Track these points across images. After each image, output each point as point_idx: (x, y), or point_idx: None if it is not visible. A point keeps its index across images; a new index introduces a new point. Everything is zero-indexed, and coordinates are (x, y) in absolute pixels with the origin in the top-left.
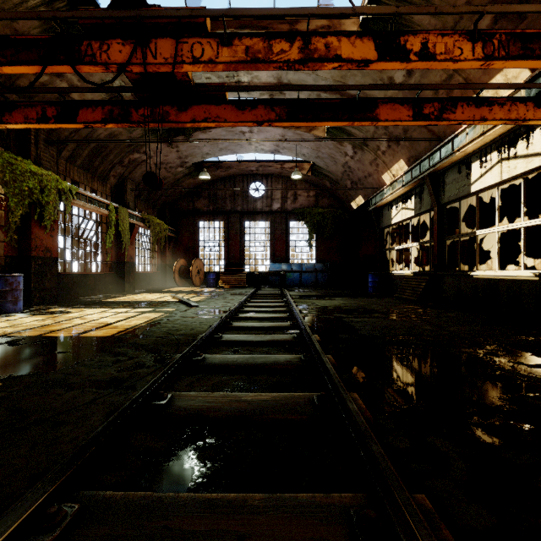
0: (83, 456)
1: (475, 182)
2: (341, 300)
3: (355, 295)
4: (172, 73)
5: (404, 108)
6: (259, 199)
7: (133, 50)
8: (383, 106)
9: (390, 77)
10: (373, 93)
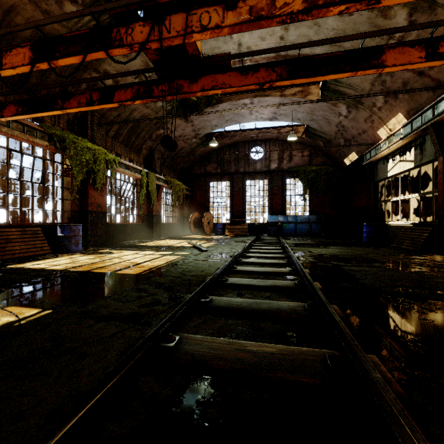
0: (87, 405)
1: None
2: (336, 249)
3: (350, 244)
4: (183, 42)
5: (415, 50)
6: (258, 161)
7: (151, 28)
8: (390, 51)
9: None
10: None
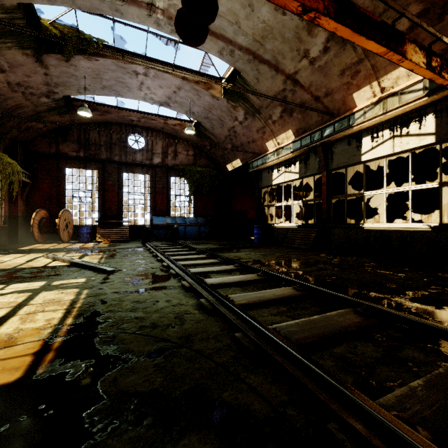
0: None
1: (366, 153)
2: (252, 251)
3: (254, 246)
4: None
5: (421, 54)
6: (138, 151)
7: None
8: (409, 44)
9: (307, 49)
10: (284, 62)
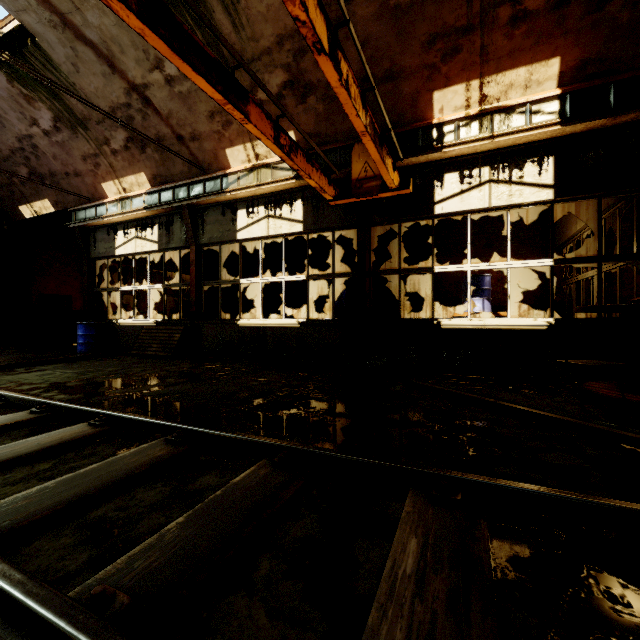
0: None
1: (242, 229)
2: (60, 369)
3: (71, 358)
4: None
5: (269, 124)
6: None
7: None
8: (253, 105)
9: (161, 58)
10: (125, 60)
